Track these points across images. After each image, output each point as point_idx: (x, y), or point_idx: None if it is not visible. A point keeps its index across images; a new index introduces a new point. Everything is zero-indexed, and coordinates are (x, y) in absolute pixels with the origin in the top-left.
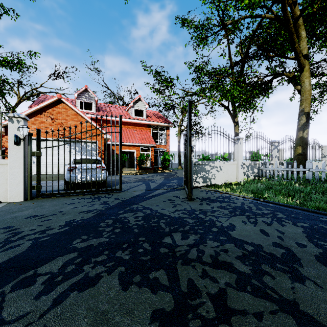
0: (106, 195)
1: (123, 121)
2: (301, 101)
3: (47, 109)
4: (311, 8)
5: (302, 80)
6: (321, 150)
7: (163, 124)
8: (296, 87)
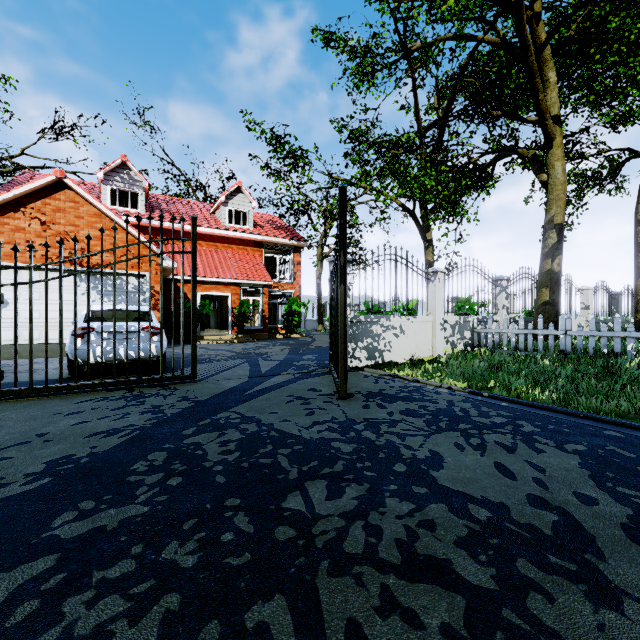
0: (159, 390)
1: (204, 234)
2: (549, 203)
3: (31, 200)
4: (566, 29)
5: (550, 164)
6: (581, 296)
7: (287, 241)
8: (539, 177)
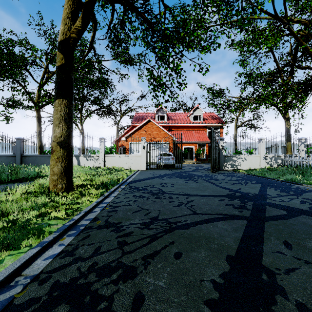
0: (175, 170)
1: (185, 125)
2: None
3: (143, 126)
4: None
5: None
6: None
7: (216, 124)
8: None
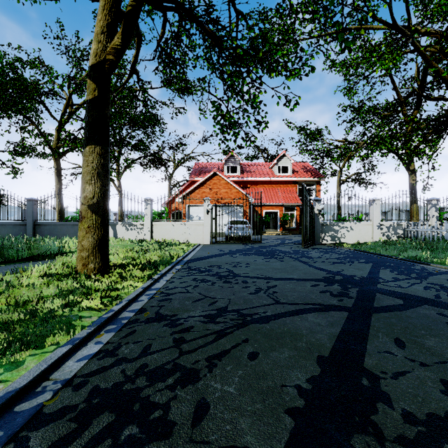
0: (251, 244)
1: (266, 181)
2: None
3: (207, 181)
4: None
5: None
6: None
7: (311, 179)
8: None
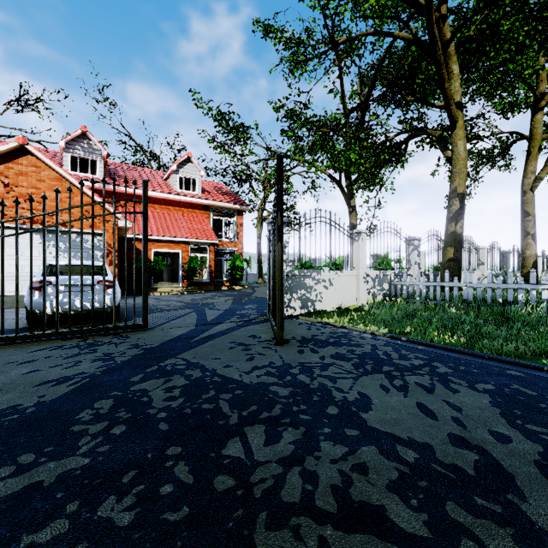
0: (112, 338)
1: (158, 198)
2: (453, 175)
3: None
4: (466, 30)
5: (454, 143)
6: (478, 254)
7: (231, 205)
8: (444, 153)
